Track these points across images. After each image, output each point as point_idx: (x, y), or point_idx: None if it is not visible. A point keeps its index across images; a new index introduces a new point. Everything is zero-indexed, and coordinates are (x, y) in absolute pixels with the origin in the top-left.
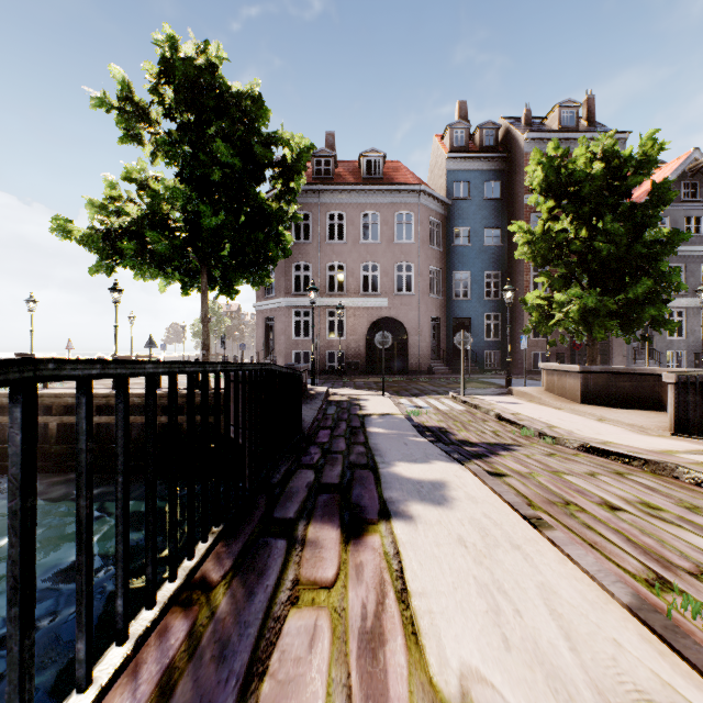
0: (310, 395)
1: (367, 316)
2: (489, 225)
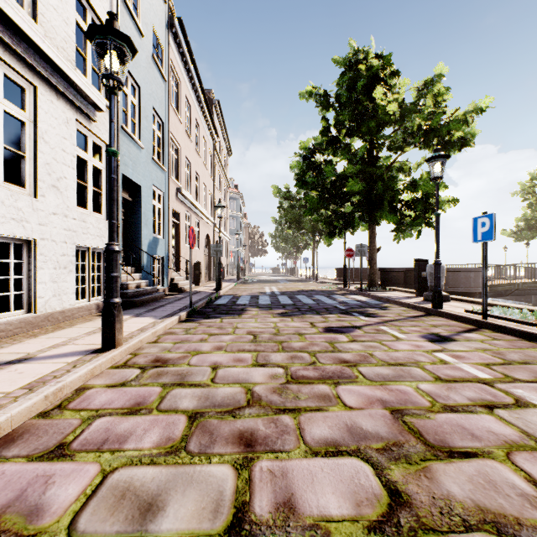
0: None
1: None
2: None
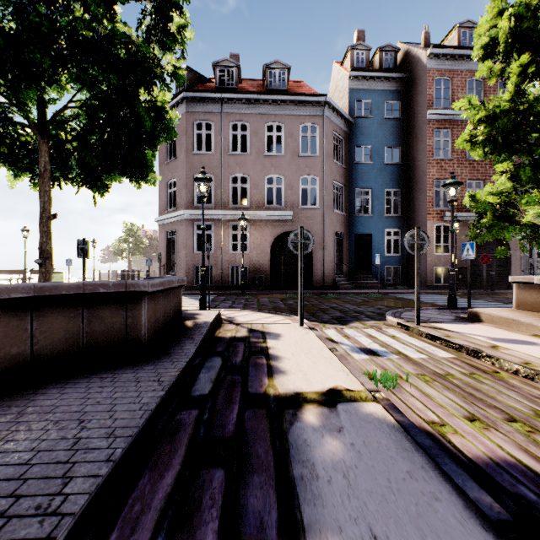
0: (181, 332)
1: (271, 230)
2: (389, 144)
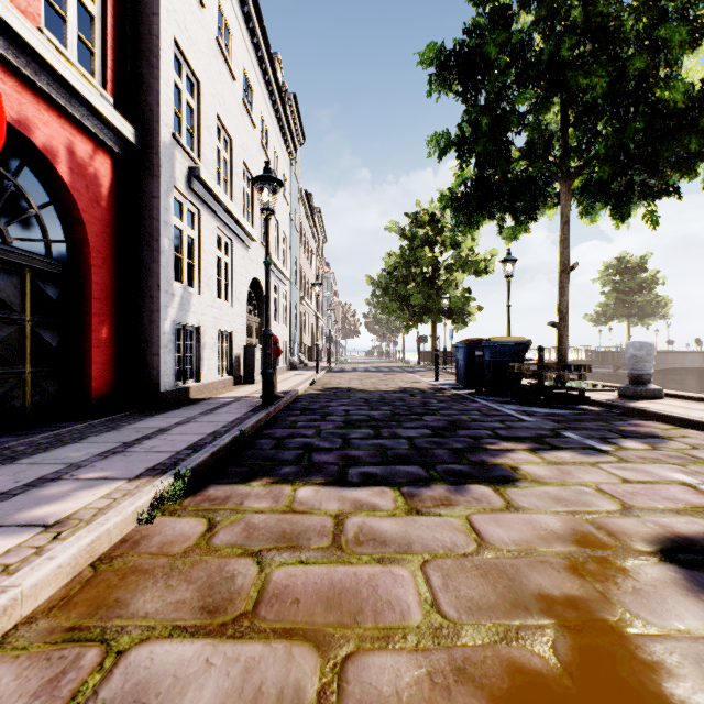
0: None
1: None
2: None
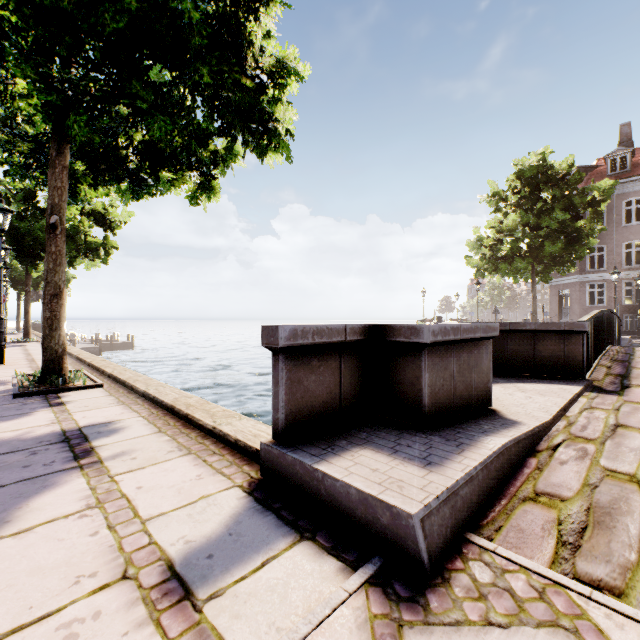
0: None
1: None
2: None
